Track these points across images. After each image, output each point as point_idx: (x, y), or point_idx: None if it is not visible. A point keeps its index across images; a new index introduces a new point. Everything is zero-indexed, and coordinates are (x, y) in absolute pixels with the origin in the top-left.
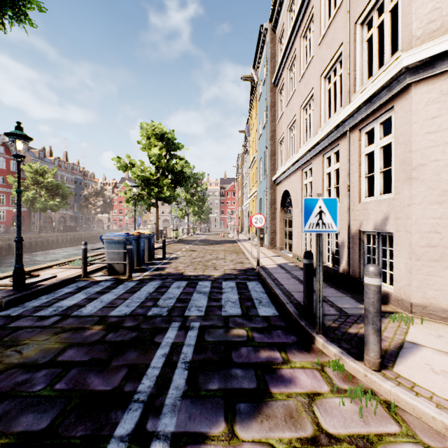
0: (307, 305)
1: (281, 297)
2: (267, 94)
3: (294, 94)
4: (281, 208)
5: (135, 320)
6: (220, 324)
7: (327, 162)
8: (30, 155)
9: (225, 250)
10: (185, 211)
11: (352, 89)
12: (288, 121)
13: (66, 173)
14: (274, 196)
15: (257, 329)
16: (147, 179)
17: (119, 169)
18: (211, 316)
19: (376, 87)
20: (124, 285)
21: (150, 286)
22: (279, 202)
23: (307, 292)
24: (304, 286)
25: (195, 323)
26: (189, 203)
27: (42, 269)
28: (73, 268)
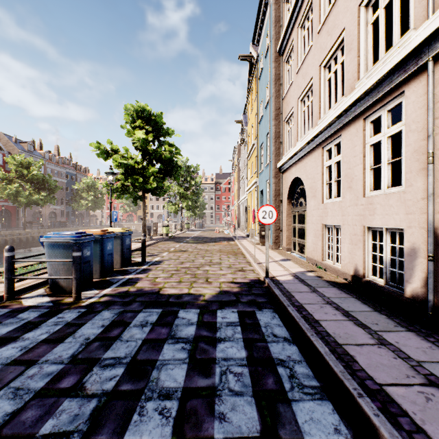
0: None
1: (334, 369)
2: (271, 65)
3: (309, 53)
4: (288, 200)
5: None
6: None
7: (371, 128)
8: (18, 147)
9: (221, 250)
10: (178, 206)
11: None
12: (299, 91)
13: (57, 167)
14: (279, 186)
15: None
16: (131, 168)
17: (98, 156)
18: None
19: None
20: (56, 318)
21: (96, 322)
22: (286, 193)
23: None
24: None
25: None
26: (182, 197)
27: None
28: None
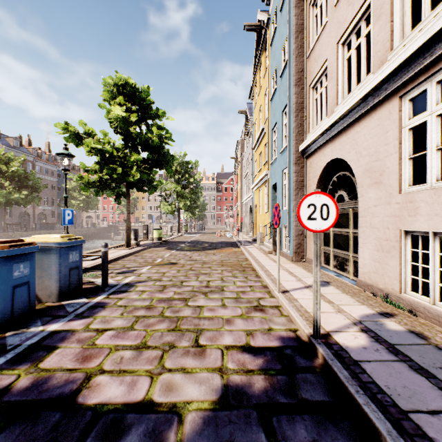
0: None
1: None
2: (290, 13)
3: None
4: None
5: None
6: None
7: None
8: (2, 143)
9: (223, 262)
10: (175, 206)
11: None
12: (340, 29)
13: (46, 165)
14: (302, 176)
15: None
16: (109, 156)
17: (67, 141)
18: None
19: None
20: None
21: None
22: (313, 185)
23: None
24: None
25: None
26: (179, 196)
27: None
28: None
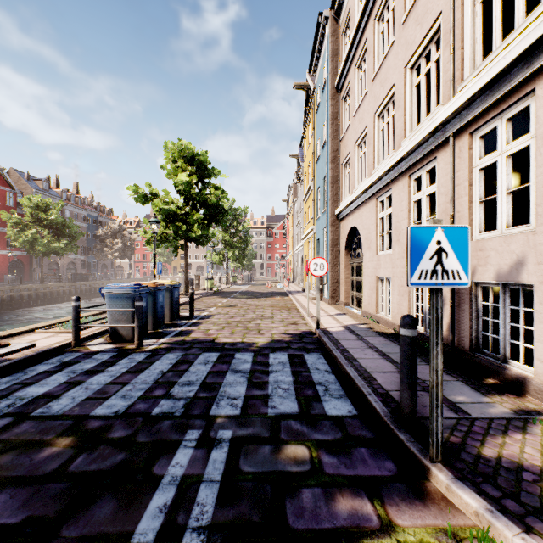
0: (408, 404)
1: (357, 383)
2: (328, 102)
3: (365, 99)
4: (346, 250)
5: (129, 425)
6: (265, 434)
7: (415, 186)
8: (31, 186)
9: (273, 305)
10: (223, 256)
11: (458, 76)
12: (356, 135)
13: (76, 208)
14: (337, 235)
15: (327, 445)
16: (173, 214)
17: (136, 201)
18: (250, 418)
19: (505, 61)
20: (128, 359)
21: (165, 361)
22: (344, 243)
23: (408, 383)
24: (403, 373)
25: (225, 431)
26: (228, 245)
27: (20, 334)
28: (64, 332)
